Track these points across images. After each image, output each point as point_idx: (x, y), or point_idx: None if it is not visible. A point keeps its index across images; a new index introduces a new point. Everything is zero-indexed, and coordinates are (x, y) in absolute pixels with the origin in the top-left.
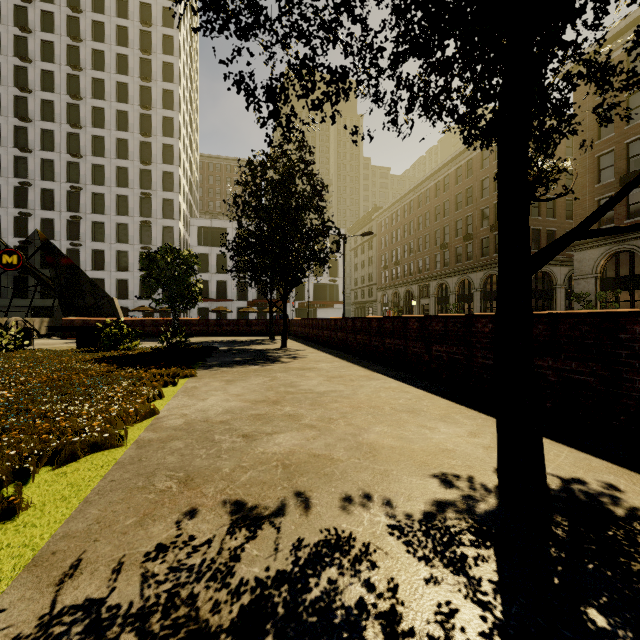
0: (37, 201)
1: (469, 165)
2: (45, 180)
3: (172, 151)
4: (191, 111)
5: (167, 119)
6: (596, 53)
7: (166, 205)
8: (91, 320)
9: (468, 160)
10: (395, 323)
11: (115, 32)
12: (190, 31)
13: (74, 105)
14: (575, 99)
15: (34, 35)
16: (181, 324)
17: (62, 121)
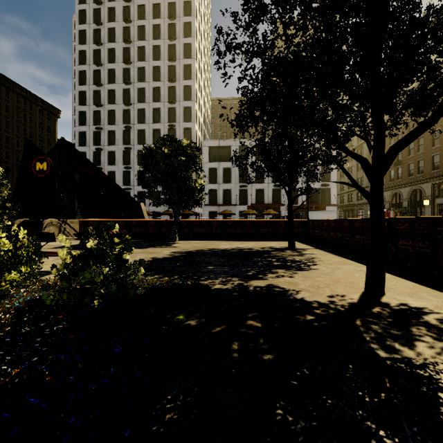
0: (106, 140)
1: None
2: (110, 125)
3: (190, 90)
4: (205, 63)
5: (187, 66)
6: None
7: (186, 133)
8: (102, 221)
9: None
10: None
11: (152, 9)
12: (204, 2)
13: (127, 69)
14: None
15: (104, 26)
16: (183, 225)
17: (120, 82)
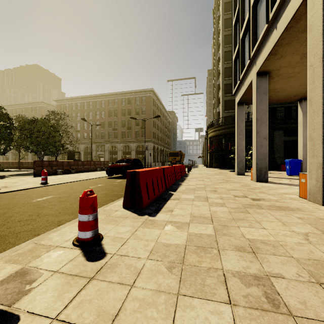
0: None
1: (27, 109)
2: None
3: None
4: None
5: None
6: (60, 100)
7: None
8: None
9: (27, 107)
10: (7, 162)
11: None
12: None
13: None
14: (56, 108)
15: None
16: None
17: None
